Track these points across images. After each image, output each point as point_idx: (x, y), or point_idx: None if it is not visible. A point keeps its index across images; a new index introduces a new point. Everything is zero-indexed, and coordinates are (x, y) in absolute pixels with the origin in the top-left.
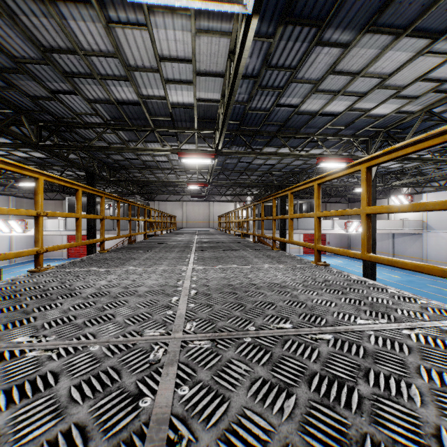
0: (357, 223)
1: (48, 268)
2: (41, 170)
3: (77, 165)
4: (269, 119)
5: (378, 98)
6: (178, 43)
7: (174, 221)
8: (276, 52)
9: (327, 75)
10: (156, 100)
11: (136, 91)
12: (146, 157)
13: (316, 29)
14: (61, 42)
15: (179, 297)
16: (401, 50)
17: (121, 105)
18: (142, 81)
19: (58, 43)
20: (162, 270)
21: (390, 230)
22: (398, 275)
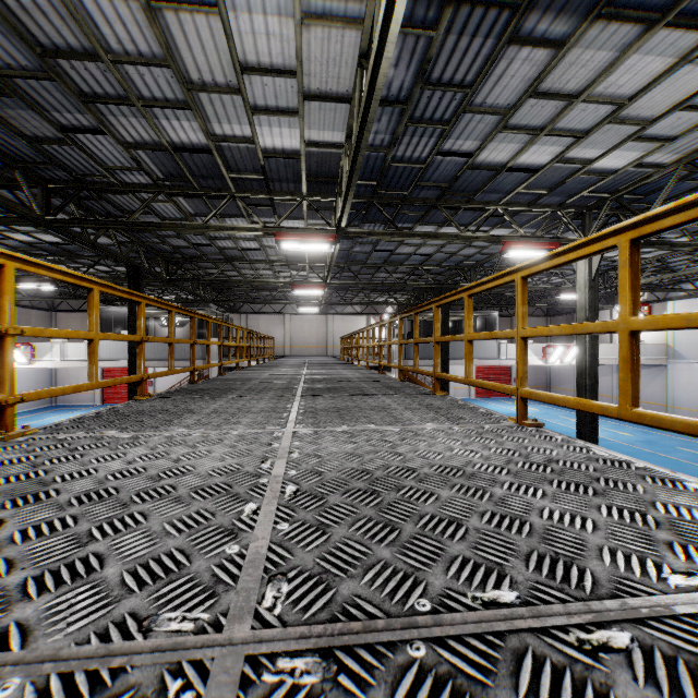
0: (563, 348)
1: (25, 432)
2: (57, 263)
3: (111, 255)
4: (424, 177)
5: (607, 141)
6: (272, 40)
7: (271, 346)
8: (440, 57)
9: (525, 98)
10: (237, 145)
11: (204, 127)
12: (224, 242)
13: (509, 14)
14: (72, 39)
15: (260, 503)
16: (653, 53)
17: (179, 152)
18: (214, 110)
19: (66, 40)
20: (236, 436)
21: (615, 360)
22: (628, 432)
